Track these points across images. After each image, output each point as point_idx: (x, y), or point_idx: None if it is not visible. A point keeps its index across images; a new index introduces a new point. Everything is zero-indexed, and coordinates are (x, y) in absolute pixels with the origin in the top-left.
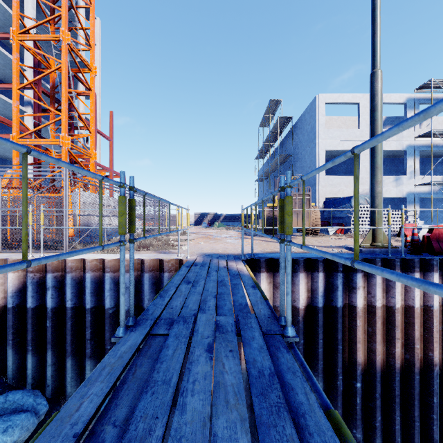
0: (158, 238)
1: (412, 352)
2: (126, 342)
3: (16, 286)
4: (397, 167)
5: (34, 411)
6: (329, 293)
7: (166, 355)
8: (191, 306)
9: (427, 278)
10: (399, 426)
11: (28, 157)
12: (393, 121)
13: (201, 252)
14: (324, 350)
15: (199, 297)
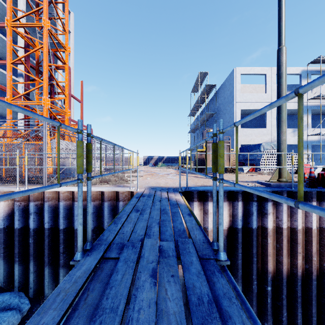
0: (116, 175)
1: (311, 263)
2: (81, 267)
3: (7, 212)
4: (294, 122)
5: (19, 309)
6: (246, 218)
7: (115, 280)
8: (139, 231)
9: (322, 206)
10: (301, 320)
11: (20, 115)
12: (291, 87)
13: (147, 186)
14: (242, 261)
15: (146, 223)
